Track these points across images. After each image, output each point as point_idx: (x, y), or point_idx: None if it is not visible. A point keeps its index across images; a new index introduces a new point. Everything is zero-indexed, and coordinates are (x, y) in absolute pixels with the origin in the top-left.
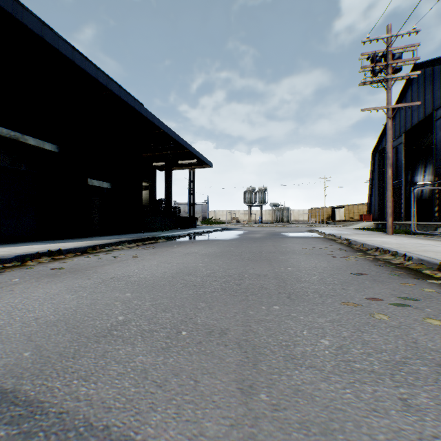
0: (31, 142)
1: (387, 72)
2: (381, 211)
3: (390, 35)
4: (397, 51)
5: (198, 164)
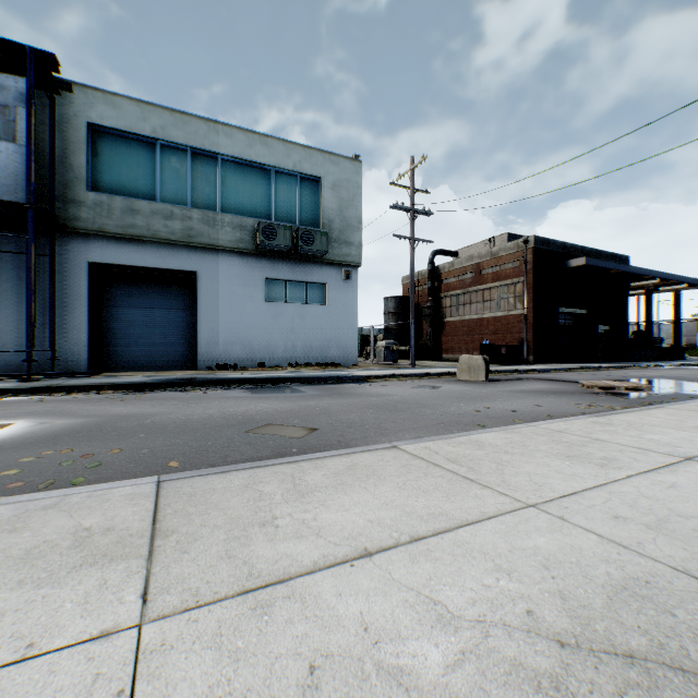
0: (577, 312)
1: None
2: None
3: None
4: None
5: (687, 286)
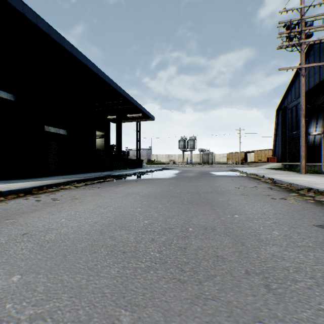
0: None
1: (301, 37)
2: (283, 154)
3: (303, 6)
4: (309, 19)
5: (143, 117)
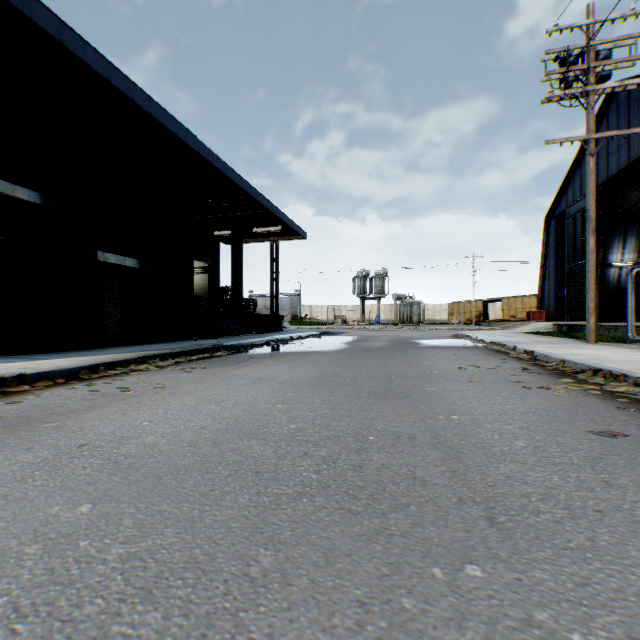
0: None
1: (588, 80)
2: (559, 306)
3: (592, 21)
4: (604, 47)
5: (284, 233)
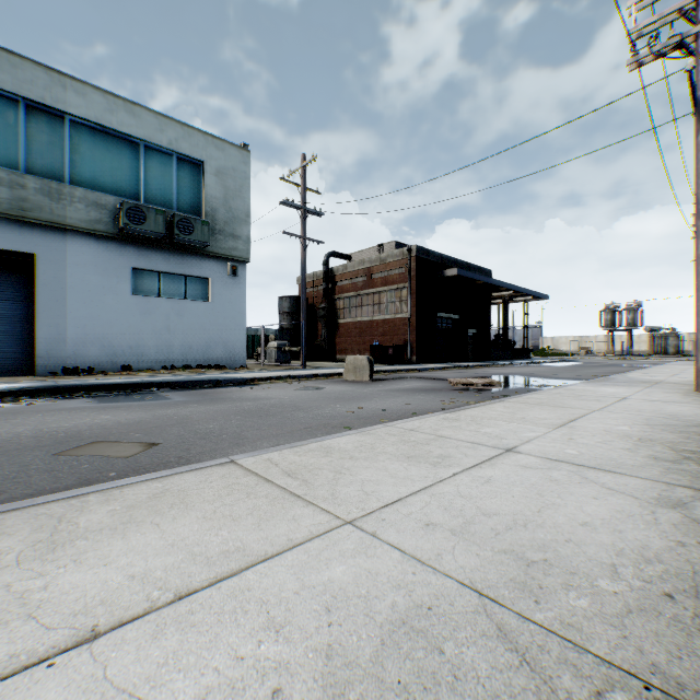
0: (452, 317)
1: None
2: None
3: None
4: None
5: (533, 298)
